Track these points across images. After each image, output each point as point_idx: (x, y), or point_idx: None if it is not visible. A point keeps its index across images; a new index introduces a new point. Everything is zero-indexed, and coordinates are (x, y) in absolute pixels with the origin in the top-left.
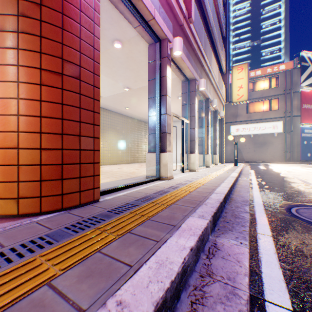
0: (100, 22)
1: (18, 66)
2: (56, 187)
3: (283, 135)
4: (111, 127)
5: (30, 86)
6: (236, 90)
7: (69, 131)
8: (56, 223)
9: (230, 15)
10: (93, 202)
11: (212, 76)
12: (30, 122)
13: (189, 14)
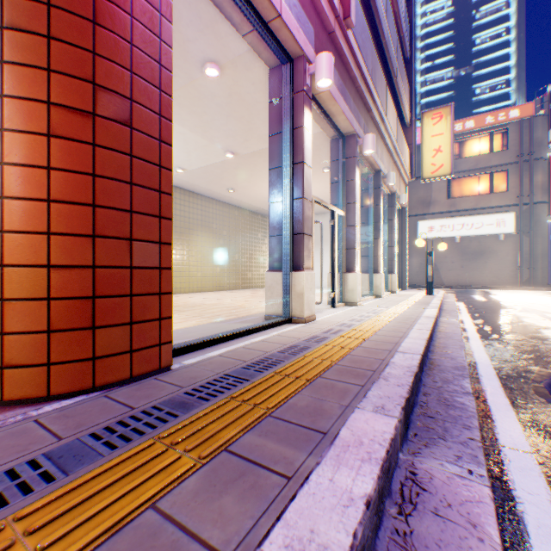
0: (179, 26)
1: (2, 97)
2: (81, 345)
3: (516, 238)
4: (202, 225)
5: (27, 137)
6: (429, 157)
7: (109, 231)
8: (75, 423)
9: (416, 22)
10: (158, 371)
11: (386, 129)
12: (27, 212)
13: (345, 12)
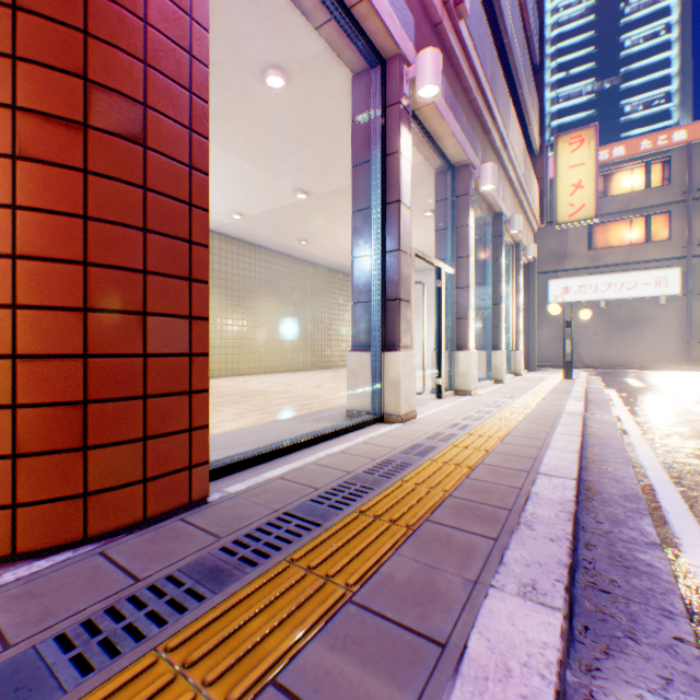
0: (229, 17)
1: None
2: (64, 475)
3: (682, 302)
4: (267, 288)
5: None
6: (565, 194)
7: (110, 301)
8: (40, 610)
9: (545, 21)
10: (188, 505)
11: (509, 158)
12: None
13: None
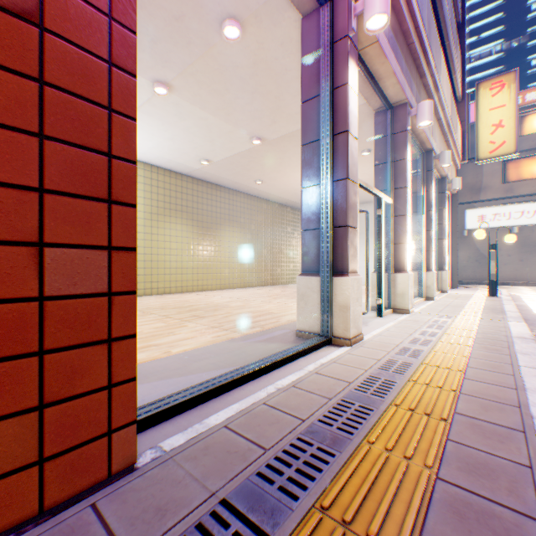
0: None
1: None
2: None
3: None
4: (229, 220)
5: None
6: (486, 134)
7: None
8: None
9: None
10: (108, 478)
11: (439, 100)
12: None
13: None
